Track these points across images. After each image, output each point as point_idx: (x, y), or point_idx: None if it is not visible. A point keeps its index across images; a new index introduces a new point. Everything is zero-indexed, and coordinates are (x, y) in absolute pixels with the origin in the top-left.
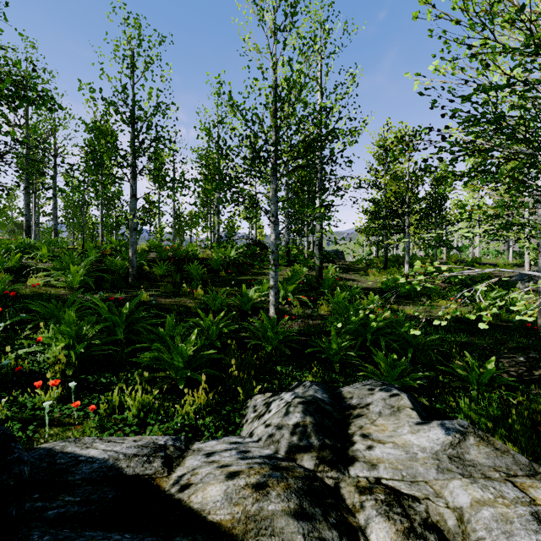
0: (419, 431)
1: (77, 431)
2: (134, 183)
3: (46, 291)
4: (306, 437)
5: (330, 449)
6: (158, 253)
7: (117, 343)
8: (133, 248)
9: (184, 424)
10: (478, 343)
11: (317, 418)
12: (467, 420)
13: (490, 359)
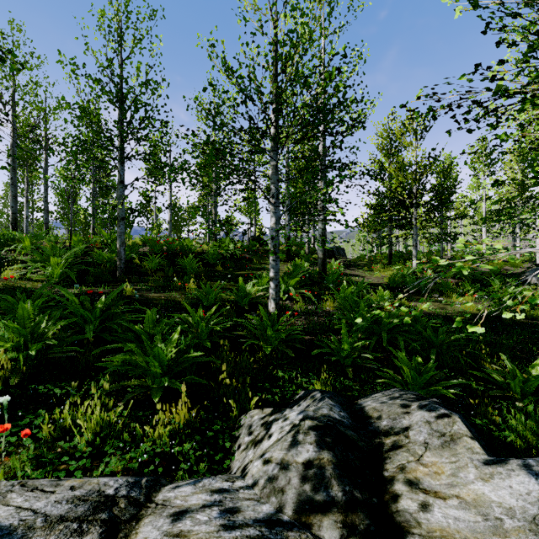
0: (493, 477)
1: (3, 466)
2: (122, 169)
3: (21, 284)
4: (324, 486)
5: (364, 509)
6: (151, 246)
7: (88, 343)
8: (120, 239)
9: (156, 452)
10: (506, 343)
11: (338, 454)
12: (521, 442)
13: (535, 363)
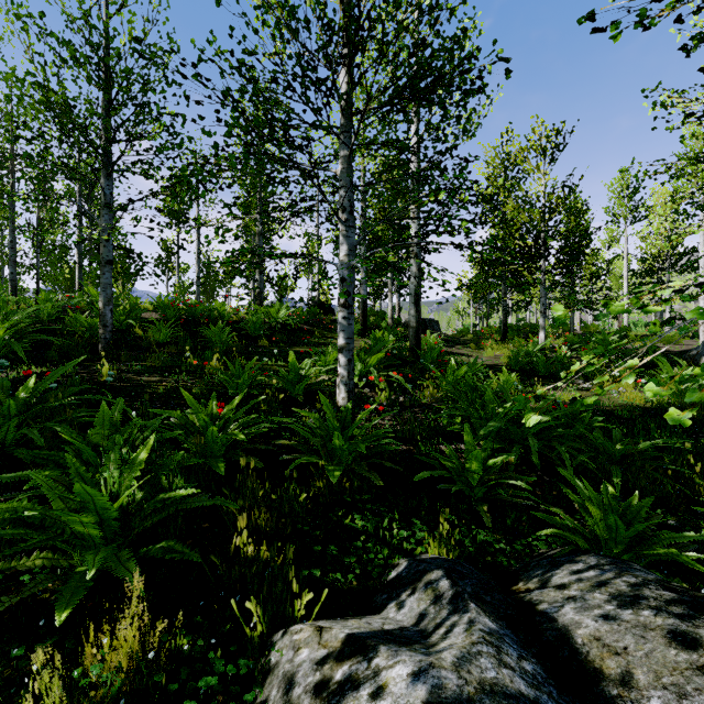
0: None
1: None
2: (108, 185)
3: None
4: None
5: None
6: (162, 311)
7: None
8: (105, 295)
9: None
10: None
11: None
12: None
13: None
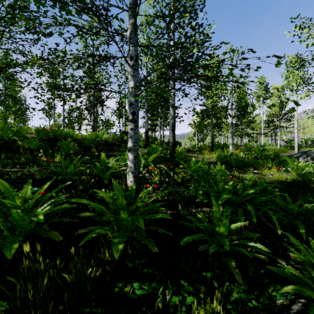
0: None
1: None
2: None
3: None
4: None
5: None
6: (37, 133)
7: None
8: None
9: None
10: None
11: None
12: None
13: None
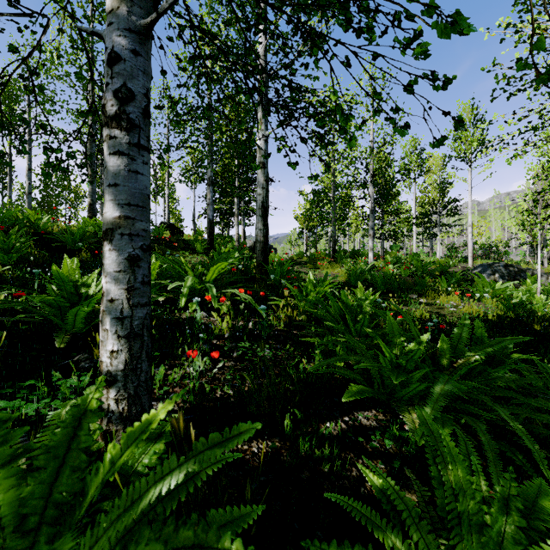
0: None
1: None
2: None
3: None
4: None
5: None
6: None
7: None
8: None
9: None
10: None
11: None
12: None
13: None
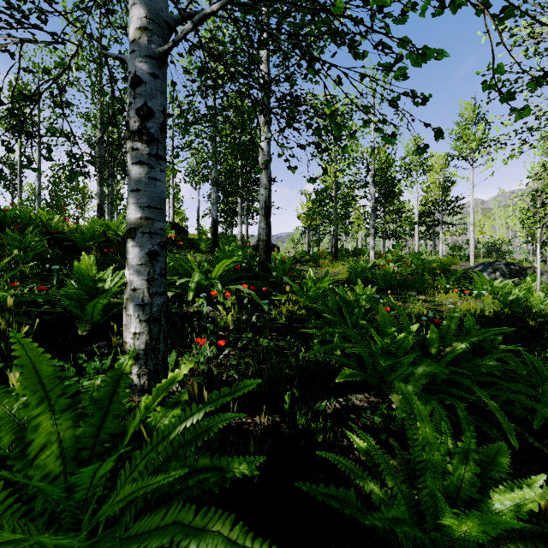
0: None
1: None
2: None
3: None
4: None
5: None
6: None
7: None
8: None
9: None
10: None
11: None
12: None
13: None
